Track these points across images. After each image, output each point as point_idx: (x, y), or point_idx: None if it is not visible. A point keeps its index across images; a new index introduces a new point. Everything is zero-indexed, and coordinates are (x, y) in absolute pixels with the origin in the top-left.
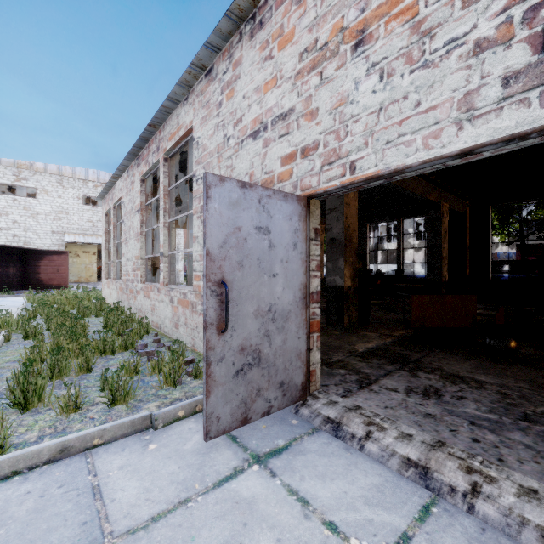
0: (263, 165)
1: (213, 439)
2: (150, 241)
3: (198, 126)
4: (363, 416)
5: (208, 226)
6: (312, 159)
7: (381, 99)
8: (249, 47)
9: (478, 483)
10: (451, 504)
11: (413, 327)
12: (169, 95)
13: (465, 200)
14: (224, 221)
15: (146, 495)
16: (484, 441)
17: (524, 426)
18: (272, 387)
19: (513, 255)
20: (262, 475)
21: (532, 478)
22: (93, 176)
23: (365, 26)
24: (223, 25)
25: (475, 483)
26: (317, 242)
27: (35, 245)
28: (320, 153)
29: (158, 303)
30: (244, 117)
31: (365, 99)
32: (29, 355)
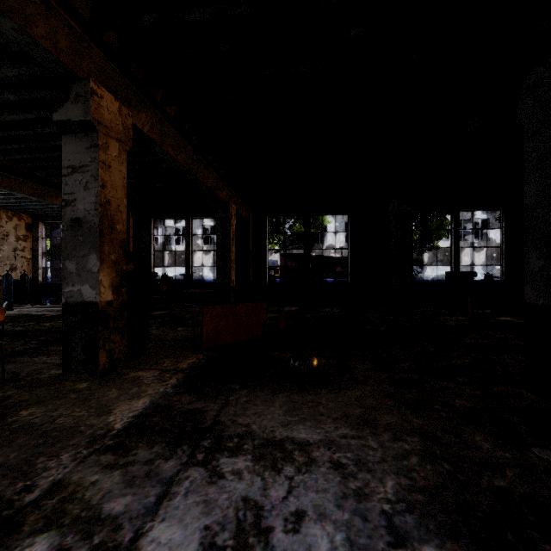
0: None
1: None
2: None
3: None
4: None
5: None
6: None
7: None
8: None
9: None
10: None
11: (205, 348)
12: None
13: (248, 206)
14: None
15: None
16: None
17: None
18: None
19: (276, 262)
20: None
21: None
22: None
23: None
24: None
25: None
26: None
27: None
28: None
29: None
30: None
31: None
32: None
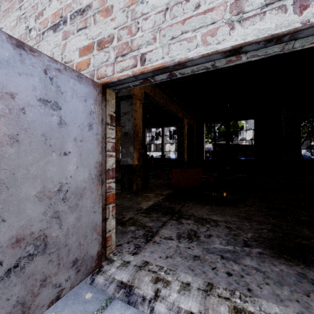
0: (63, 55)
1: None
2: None
3: (1, 17)
4: (151, 273)
5: None
6: (107, 51)
7: None
8: None
9: None
10: None
11: (173, 188)
12: None
13: (193, 119)
14: None
15: None
16: (234, 273)
17: (248, 251)
18: (63, 269)
19: (210, 148)
20: None
21: (272, 302)
22: None
23: None
24: None
25: None
26: (112, 127)
27: None
28: (115, 46)
29: None
30: (45, 11)
31: (153, 0)
32: None
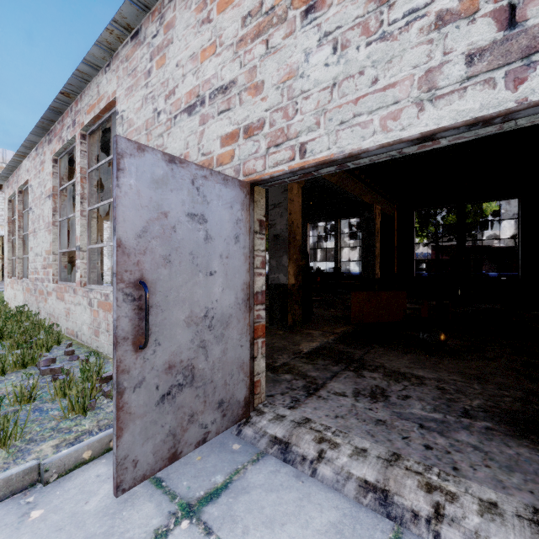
0: (200, 145)
1: (128, 490)
2: (66, 233)
3: (123, 97)
4: (313, 432)
5: (120, 208)
6: (256, 139)
7: (334, 73)
8: (183, 7)
9: (440, 503)
10: (416, 535)
11: (352, 323)
12: (86, 57)
13: (393, 204)
14: (144, 203)
15: None
16: (436, 447)
17: (466, 423)
18: (209, 408)
19: (428, 255)
20: (193, 535)
21: (488, 487)
22: None
23: None
24: None
25: (438, 504)
26: (262, 236)
27: None
28: (266, 133)
29: (74, 307)
30: (177, 89)
31: (316, 73)
32: None
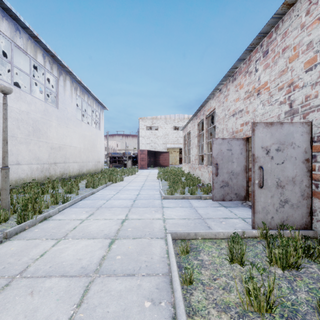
0: (235, 126)
1: (214, 201)
2: (201, 148)
3: (217, 108)
4: None
5: (213, 150)
6: (247, 126)
7: (262, 111)
8: (231, 85)
9: None
10: None
11: None
12: (207, 98)
13: None
14: (217, 149)
15: (199, 205)
16: None
17: None
18: (232, 193)
19: None
20: (224, 208)
21: None
22: (177, 117)
23: (259, 89)
24: (223, 79)
25: None
26: None
27: (157, 149)
28: (249, 125)
29: (203, 172)
30: (230, 109)
31: (259, 111)
32: (169, 183)
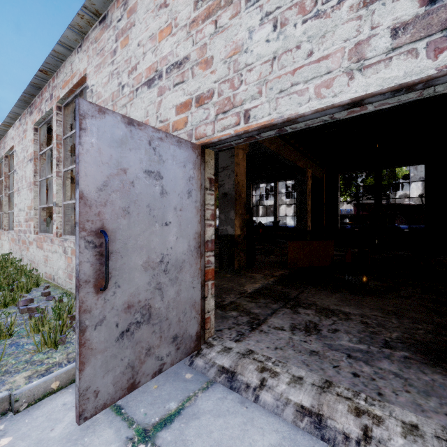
0: (158, 113)
1: (89, 418)
2: (45, 191)
3: (92, 73)
4: (256, 362)
5: (82, 164)
6: (207, 107)
7: (274, 48)
8: None
9: (368, 426)
10: None
11: (289, 267)
12: (60, 39)
13: (322, 168)
14: (105, 160)
15: None
16: (362, 375)
17: (388, 353)
18: (164, 342)
19: (351, 211)
20: None
21: (409, 410)
22: None
23: None
24: None
25: (366, 427)
26: (212, 192)
27: None
28: (215, 101)
29: (51, 254)
30: (139, 65)
31: (259, 48)
32: None
